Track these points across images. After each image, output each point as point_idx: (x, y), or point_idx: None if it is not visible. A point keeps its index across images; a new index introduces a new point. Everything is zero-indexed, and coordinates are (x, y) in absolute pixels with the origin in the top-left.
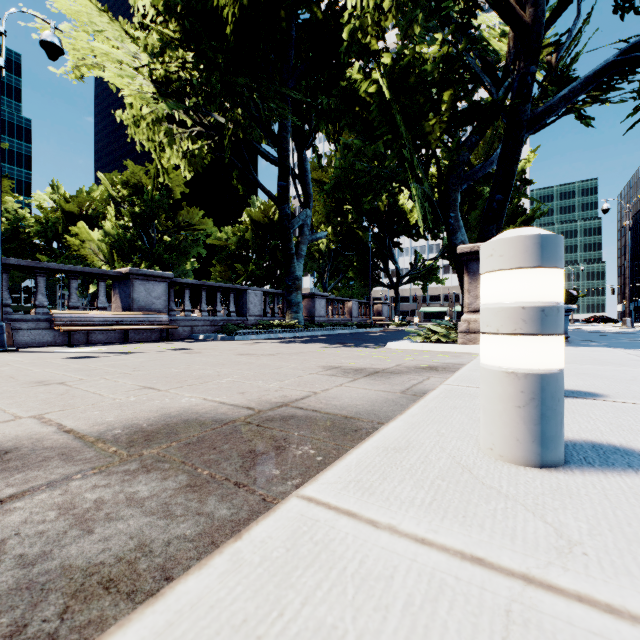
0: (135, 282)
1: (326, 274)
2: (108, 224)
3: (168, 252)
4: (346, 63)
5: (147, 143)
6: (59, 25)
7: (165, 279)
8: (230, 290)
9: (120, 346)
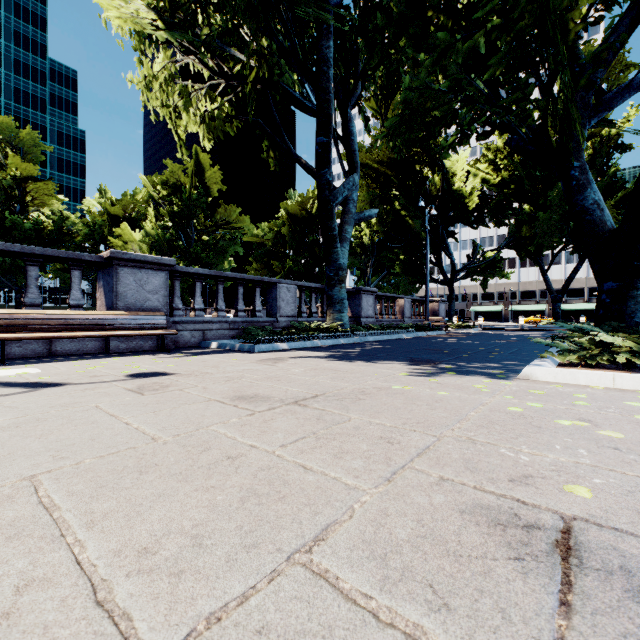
0: (120, 270)
1: (369, 270)
2: (149, 225)
3: (206, 251)
4: None
5: (161, 110)
6: None
7: (164, 267)
8: (255, 283)
9: (73, 364)
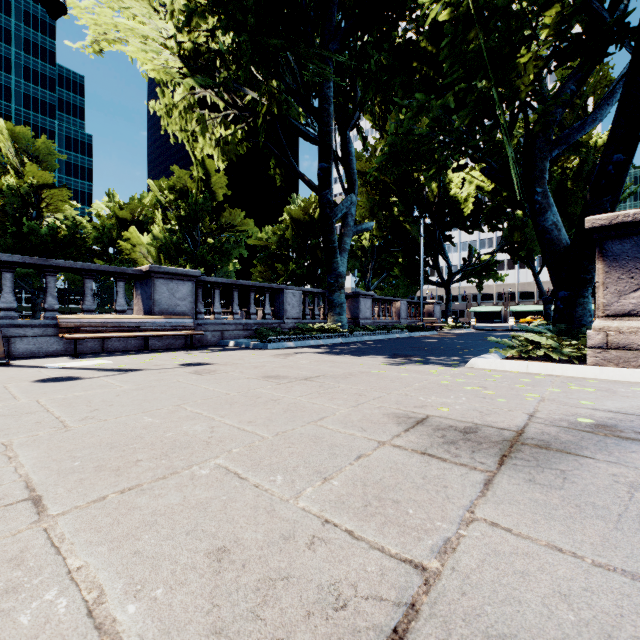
0: (156, 281)
1: (369, 272)
2: (156, 228)
3: (211, 254)
4: (400, 13)
5: (180, 134)
6: (82, 3)
7: (191, 278)
8: (265, 290)
9: (130, 357)
